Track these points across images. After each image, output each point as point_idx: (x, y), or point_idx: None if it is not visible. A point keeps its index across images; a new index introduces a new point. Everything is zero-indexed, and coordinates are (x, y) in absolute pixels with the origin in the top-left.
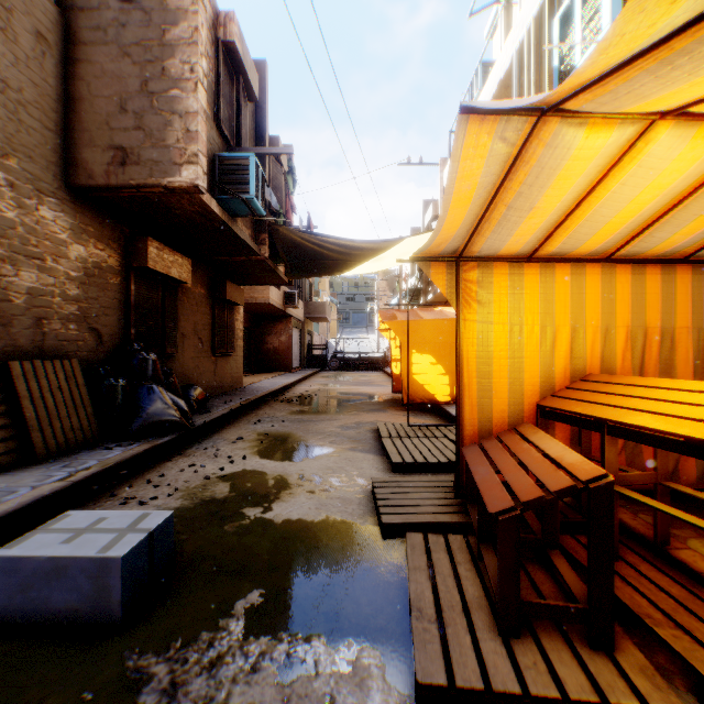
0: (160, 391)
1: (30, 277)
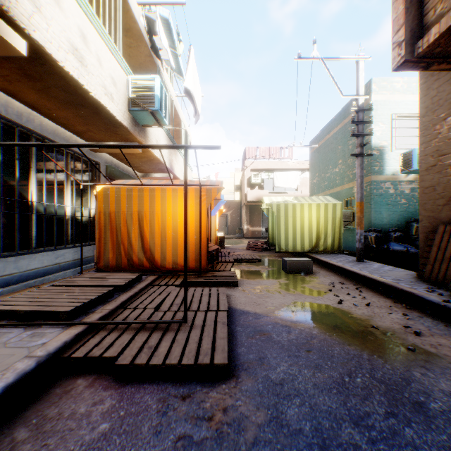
0: None
1: None
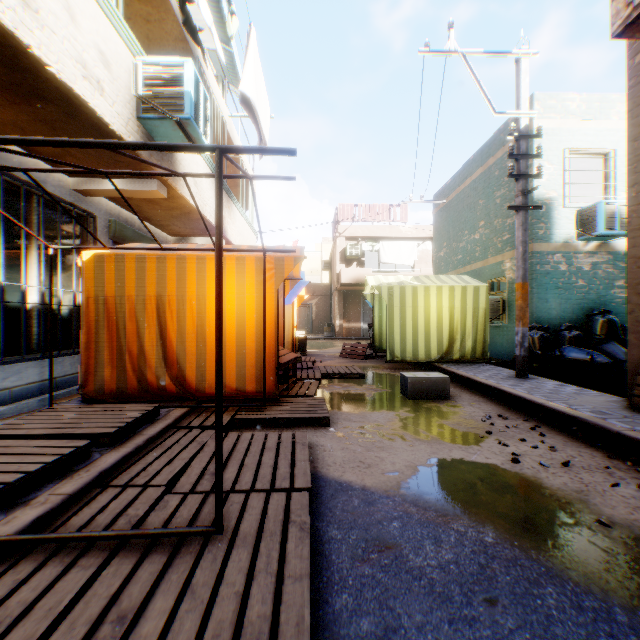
0: None
1: None
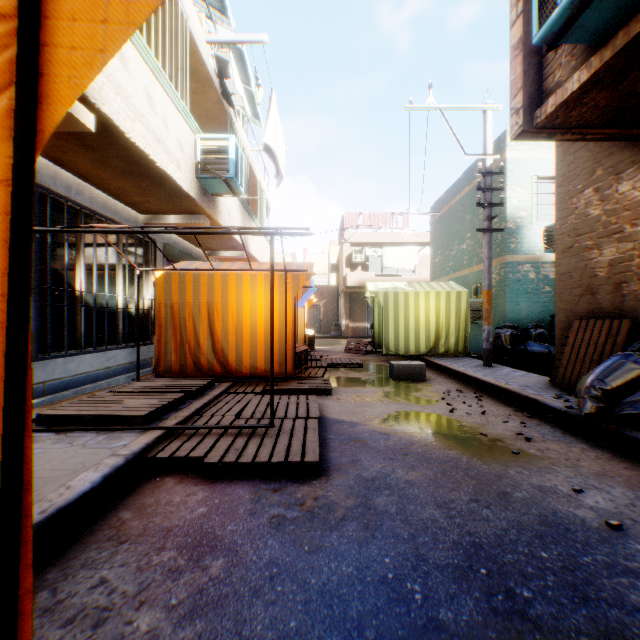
0: (609, 361)
1: (608, 252)
